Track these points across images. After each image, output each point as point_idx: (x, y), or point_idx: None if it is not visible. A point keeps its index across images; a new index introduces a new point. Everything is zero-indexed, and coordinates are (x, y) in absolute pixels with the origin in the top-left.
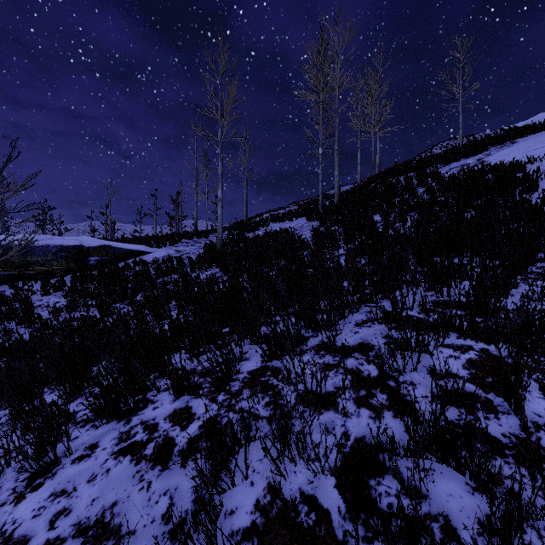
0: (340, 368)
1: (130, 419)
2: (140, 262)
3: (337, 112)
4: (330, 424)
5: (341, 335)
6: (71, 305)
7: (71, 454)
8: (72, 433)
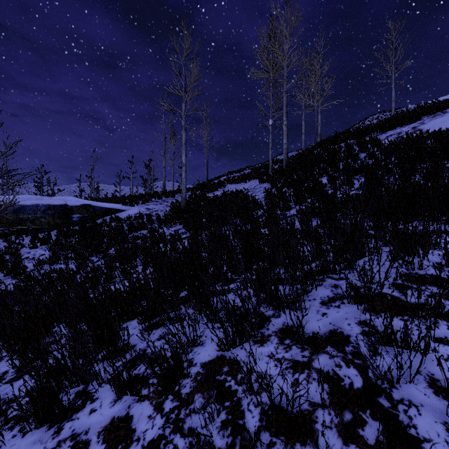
0: (312, 370)
1: (62, 426)
2: (116, 219)
3: (285, 88)
4: None
5: (307, 316)
6: (52, 258)
7: None
8: None
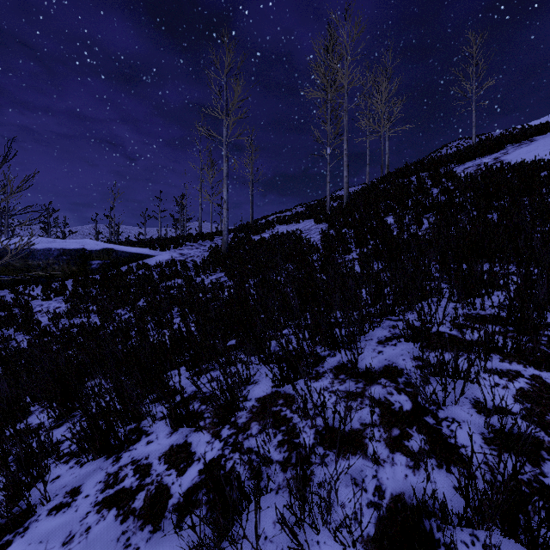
0: (365, 398)
1: (120, 456)
2: (144, 266)
3: (346, 111)
4: (359, 474)
5: (363, 354)
6: (71, 311)
7: (49, 501)
8: (54, 471)
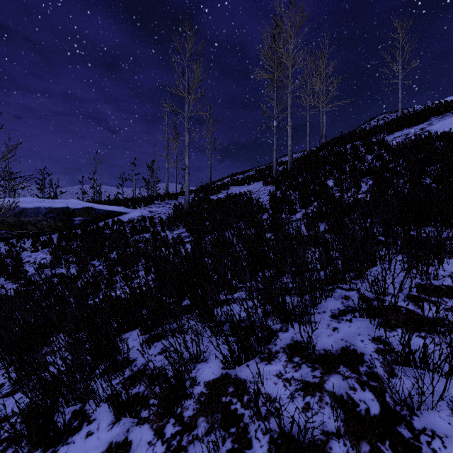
0: (324, 392)
1: (56, 450)
2: (118, 222)
3: (290, 89)
4: None
5: (317, 331)
6: (53, 262)
7: None
8: None
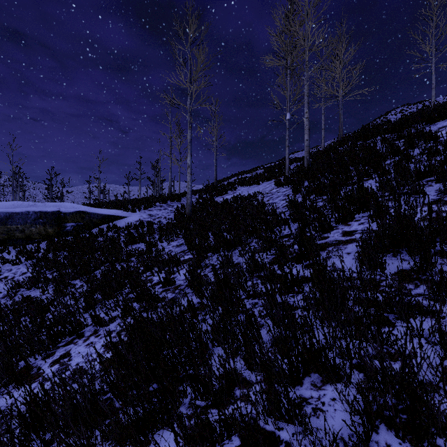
0: None
1: None
2: (113, 228)
3: (307, 75)
4: None
5: None
6: (29, 281)
7: None
8: None
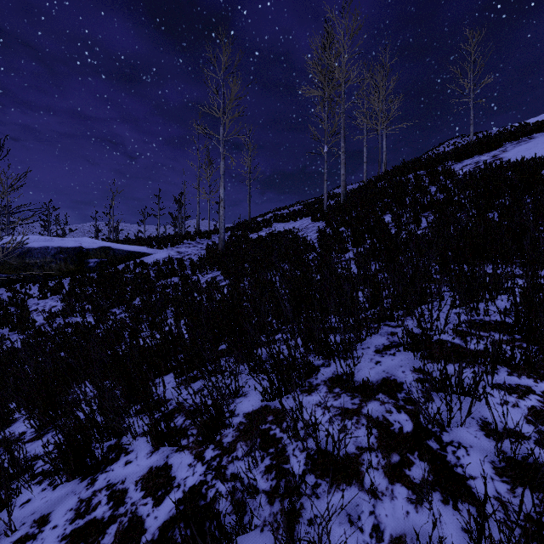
0: (361, 416)
1: (96, 477)
2: (141, 264)
3: (343, 109)
4: (354, 509)
5: (359, 365)
6: (66, 310)
7: (14, 531)
8: (25, 493)
